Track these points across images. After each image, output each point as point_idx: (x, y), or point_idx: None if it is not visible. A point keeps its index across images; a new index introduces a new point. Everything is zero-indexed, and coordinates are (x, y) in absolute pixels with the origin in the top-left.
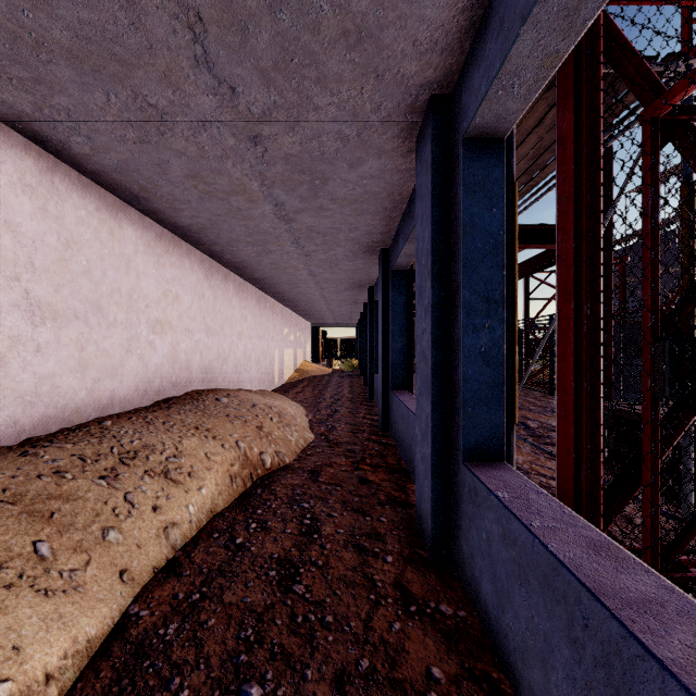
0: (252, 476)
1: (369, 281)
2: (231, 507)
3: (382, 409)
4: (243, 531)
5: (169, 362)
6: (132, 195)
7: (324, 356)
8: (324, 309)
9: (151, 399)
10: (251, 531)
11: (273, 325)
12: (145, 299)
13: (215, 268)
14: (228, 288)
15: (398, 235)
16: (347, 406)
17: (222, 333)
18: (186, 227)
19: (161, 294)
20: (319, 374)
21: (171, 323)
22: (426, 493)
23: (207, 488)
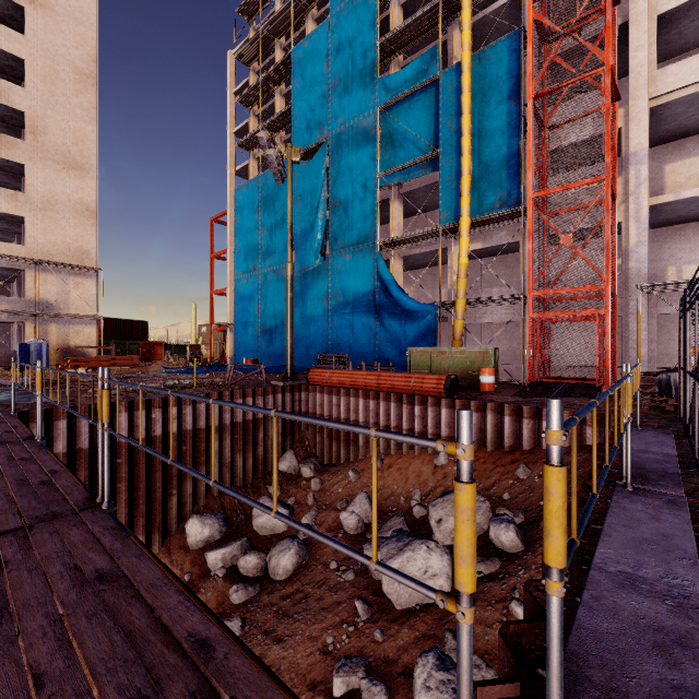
0: None
1: None
2: None
3: None
4: None
5: None
6: None
7: None
8: None
9: None
10: None
11: None
12: None
13: None
14: None
15: None
16: None
17: None
18: None
19: None
20: None
21: None
22: None
23: None
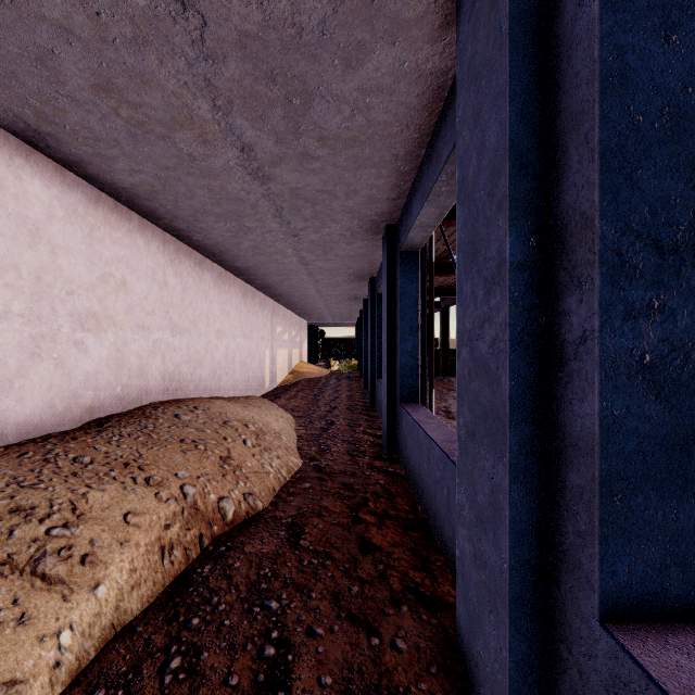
0: (203, 539)
1: (370, 271)
2: (151, 610)
3: (387, 426)
4: (152, 680)
5: (110, 368)
6: (30, 129)
7: (322, 356)
8: (321, 306)
9: (78, 419)
10: (167, 680)
11: (263, 323)
12: (66, 283)
13: (185, 252)
14: (204, 278)
15: (411, 199)
16: (345, 416)
17: (194, 331)
18: (130, 190)
19: (96, 278)
20: (315, 376)
21: (113, 317)
22: (492, 638)
23: (109, 583)
